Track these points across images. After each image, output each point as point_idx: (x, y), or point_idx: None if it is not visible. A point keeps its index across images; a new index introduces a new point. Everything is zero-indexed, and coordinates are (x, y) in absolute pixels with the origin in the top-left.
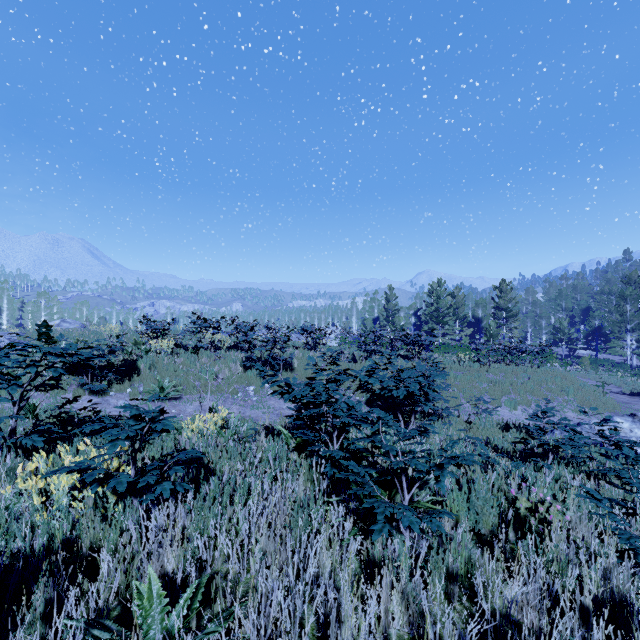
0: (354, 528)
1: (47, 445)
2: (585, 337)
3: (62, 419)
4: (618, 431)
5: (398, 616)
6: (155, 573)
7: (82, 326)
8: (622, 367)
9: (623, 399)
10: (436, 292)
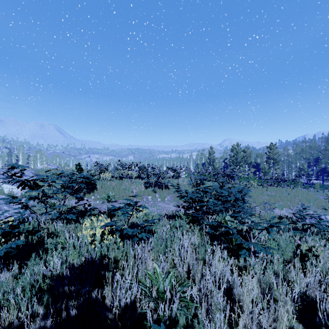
0: (227, 255)
1: (66, 220)
2: (316, 173)
3: (75, 208)
4: None
5: (255, 289)
6: (157, 265)
7: (57, 167)
8: None
9: None
10: (236, 150)
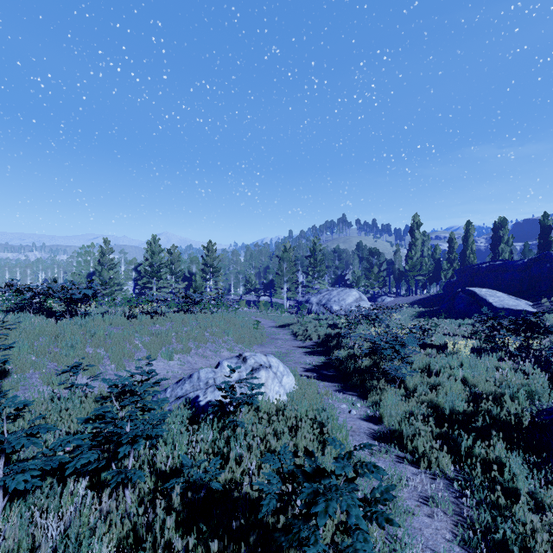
0: None
1: None
2: (265, 287)
3: None
4: (166, 401)
5: None
6: None
7: None
8: (281, 307)
9: (273, 331)
10: (151, 248)
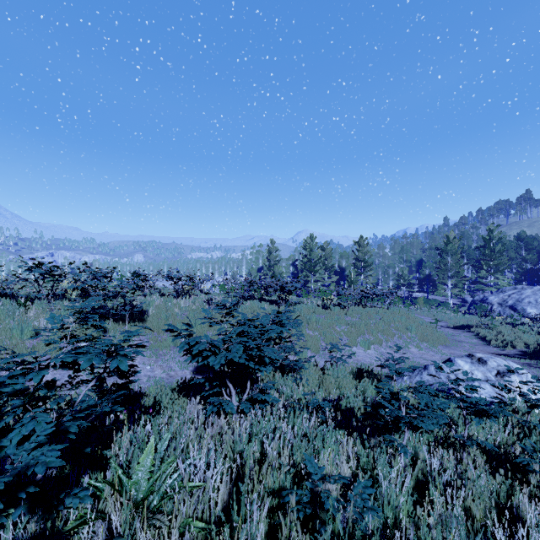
0: None
1: None
2: (419, 282)
3: None
4: (473, 387)
5: None
6: None
7: None
8: (445, 305)
9: (449, 332)
10: (309, 245)
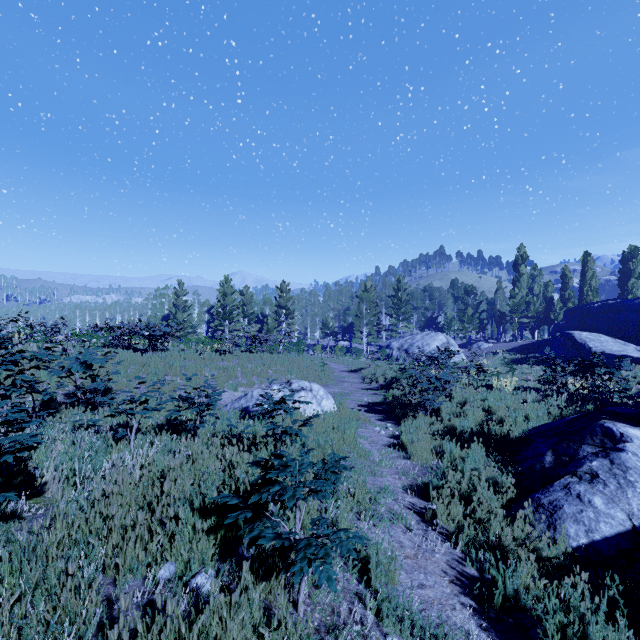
0: None
1: None
2: (344, 331)
3: None
4: (220, 392)
5: None
6: None
7: None
8: (359, 352)
9: (343, 375)
10: (223, 289)
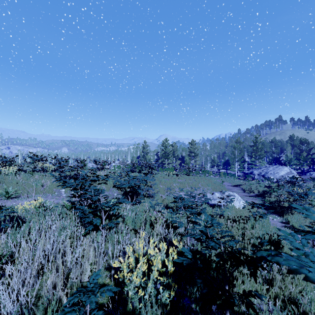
0: (85, 232)
1: None
2: (223, 164)
3: None
4: (207, 196)
5: (92, 255)
6: None
7: None
8: (234, 175)
9: (230, 188)
10: (165, 144)
